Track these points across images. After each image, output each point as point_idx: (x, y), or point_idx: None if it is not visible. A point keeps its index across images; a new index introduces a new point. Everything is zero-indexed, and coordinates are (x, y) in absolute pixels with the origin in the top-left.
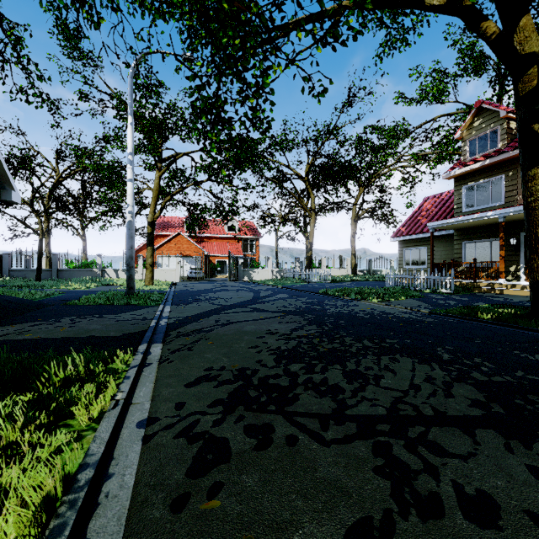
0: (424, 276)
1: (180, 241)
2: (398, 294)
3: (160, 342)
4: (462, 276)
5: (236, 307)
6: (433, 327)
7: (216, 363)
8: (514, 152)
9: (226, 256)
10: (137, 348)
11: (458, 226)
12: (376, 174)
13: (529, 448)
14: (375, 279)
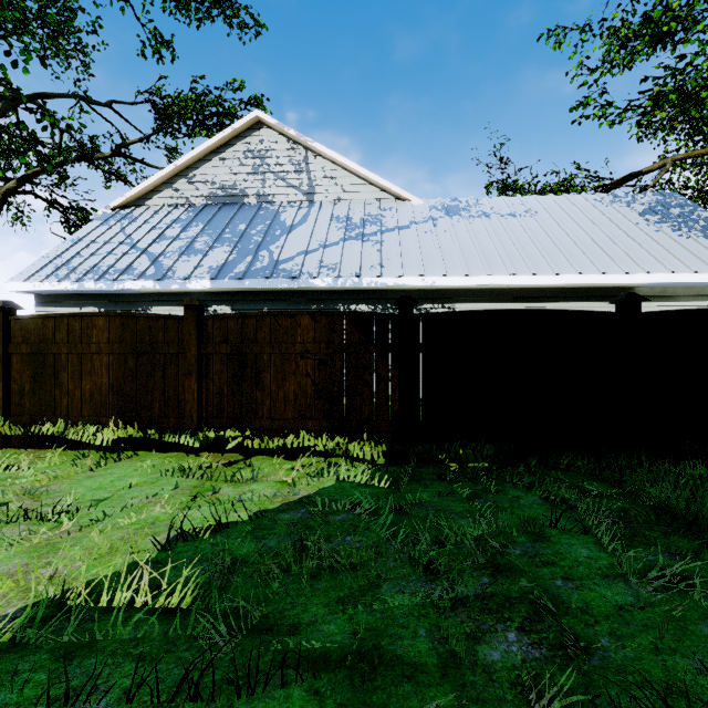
0: None
1: None
2: None
3: None
4: None
5: None
6: None
7: None
8: None
9: None
10: None
11: None
12: None
13: None
14: None
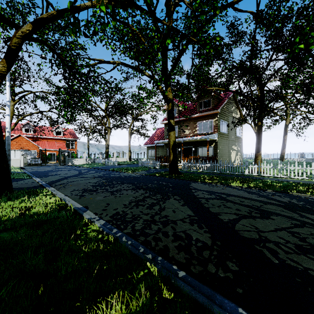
0: (151, 162)
1: (21, 140)
2: (140, 169)
3: (51, 187)
4: (164, 162)
5: (73, 177)
6: (141, 178)
7: (76, 188)
8: (179, 119)
9: (55, 150)
10: (45, 188)
11: (164, 143)
12: (139, 113)
13: (134, 190)
14: (137, 163)
